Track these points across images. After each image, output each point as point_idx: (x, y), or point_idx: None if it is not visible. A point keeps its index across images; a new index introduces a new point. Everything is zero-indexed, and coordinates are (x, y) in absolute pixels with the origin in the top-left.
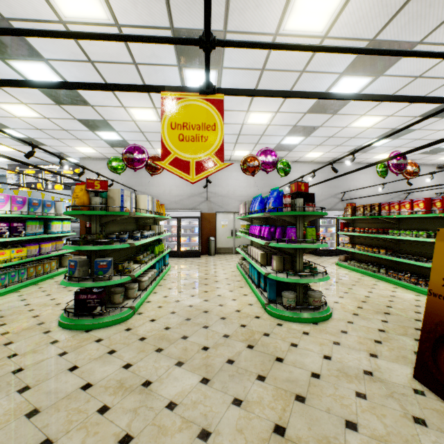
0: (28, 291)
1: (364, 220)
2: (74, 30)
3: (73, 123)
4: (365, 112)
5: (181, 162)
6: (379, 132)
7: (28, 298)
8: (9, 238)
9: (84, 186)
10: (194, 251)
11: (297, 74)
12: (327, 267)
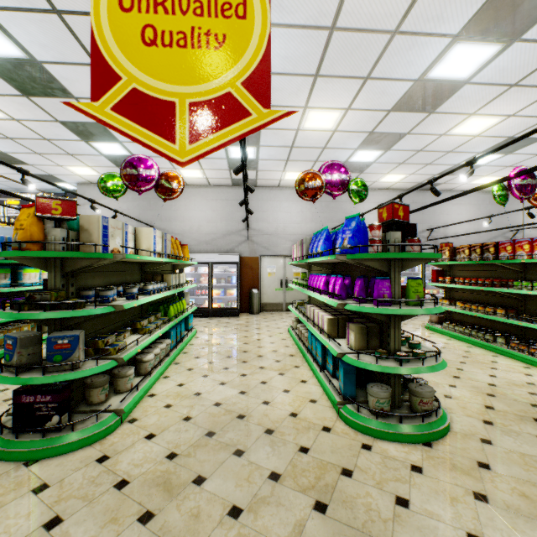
0: None
1: (468, 267)
2: None
3: (56, 129)
4: (477, 110)
5: (149, 105)
6: (488, 142)
7: None
8: None
9: (33, 209)
10: (231, 308)
11: (385, 38)
12: (414, 332)
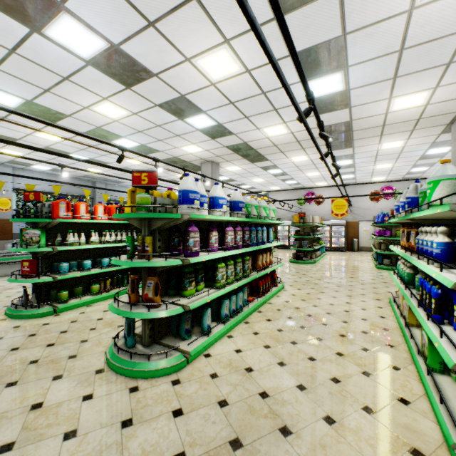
0: None
1: None
2: (295, 163)
3: (276, 180)
4: None
5: (336, 214)
6: None
7: None
8: None
9: (297, 215)
10: (341, 247)
11: (397, 154)
12: None
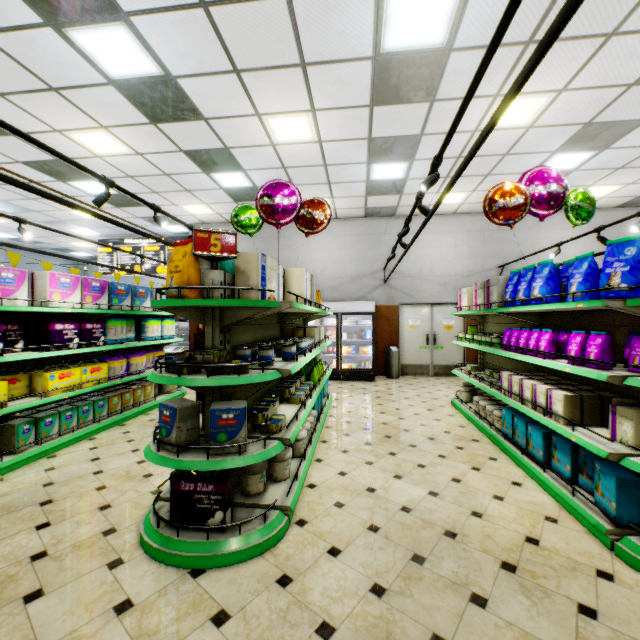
0: (106, 438)
1: None
2: None
3: (178, 161)
4: None
5: None
6: None
7: (102, 456)
8: (78, 350)
9: (189, 246)
10: (364, 370)
11: None
12: None
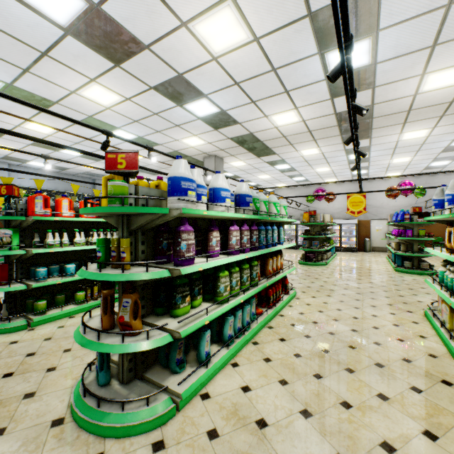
0: None
1: None
2: (304, 157)
3: (283, 177)
4: None
5: (352, 212)
6: None
7: None
8: None
9: (307, 213)
10: (352, 248)
11: (419, 145)
12: None
